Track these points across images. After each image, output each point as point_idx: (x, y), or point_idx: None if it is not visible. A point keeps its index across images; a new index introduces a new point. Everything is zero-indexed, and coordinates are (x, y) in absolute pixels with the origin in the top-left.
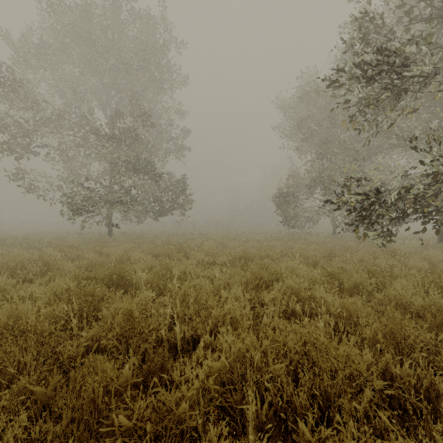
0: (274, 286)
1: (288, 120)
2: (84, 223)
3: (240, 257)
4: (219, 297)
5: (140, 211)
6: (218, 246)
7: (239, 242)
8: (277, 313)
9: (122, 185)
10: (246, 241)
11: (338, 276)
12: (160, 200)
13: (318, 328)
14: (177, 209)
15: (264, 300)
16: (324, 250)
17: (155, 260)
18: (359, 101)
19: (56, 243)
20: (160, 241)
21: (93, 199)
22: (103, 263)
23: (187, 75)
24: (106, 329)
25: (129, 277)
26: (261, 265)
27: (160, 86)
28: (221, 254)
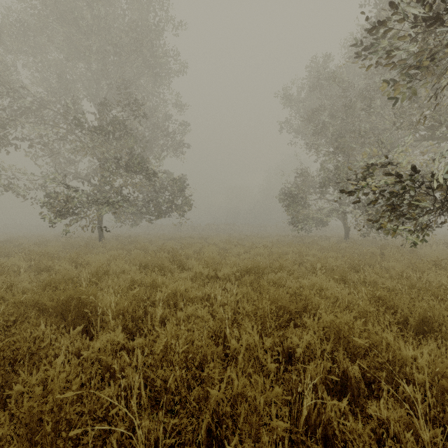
0: (303, 320)
1: (295, 114)
2: (66, 226)
3: (248, 269)
4: (223, 338)
5: (135, 213)
6: (220, 253)
7: (244, 248)
8: (320, 377)
9: (111, 183)
10: (251, 246)
11: (394, 304)
12: (155, 200)
13: (413, 428)
14: (175, 210)
15: (292, 346)
16: (347, 259)
17: (140, 274)
18: (405, 67)
19: (30, 250)
20: (155, 246)
21: (77, 199)
22: (73, 278)
23: (185, 62)
24: (1, 438)
25: (94, 304)
26: (276, 281)
27: (155, 74)
28: (223, 264)
